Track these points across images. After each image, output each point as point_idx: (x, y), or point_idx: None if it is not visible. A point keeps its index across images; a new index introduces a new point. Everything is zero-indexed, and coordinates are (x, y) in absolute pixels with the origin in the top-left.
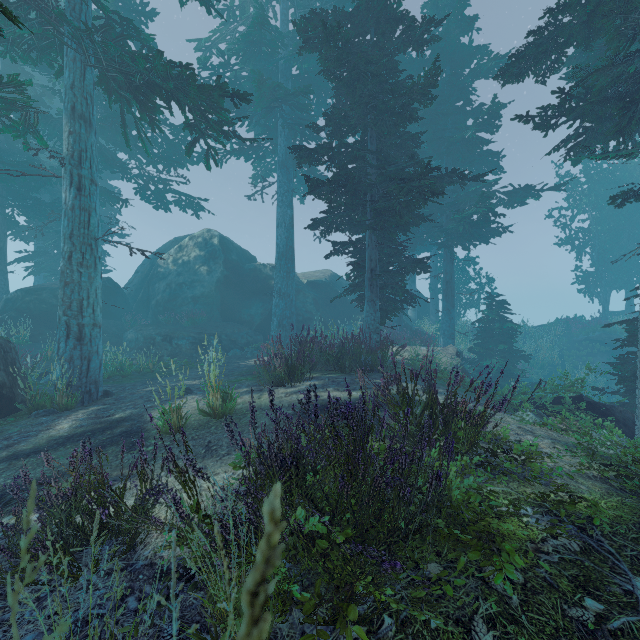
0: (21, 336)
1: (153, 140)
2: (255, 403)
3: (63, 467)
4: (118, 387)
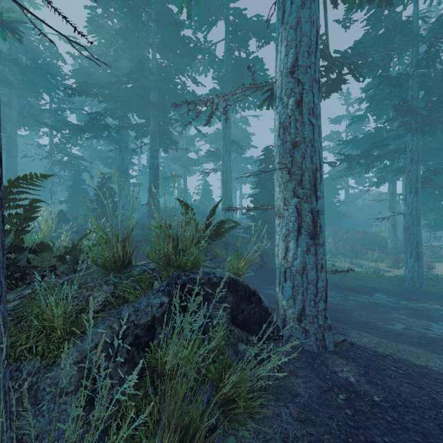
0: None
1: None
2: None
3: None
4: None
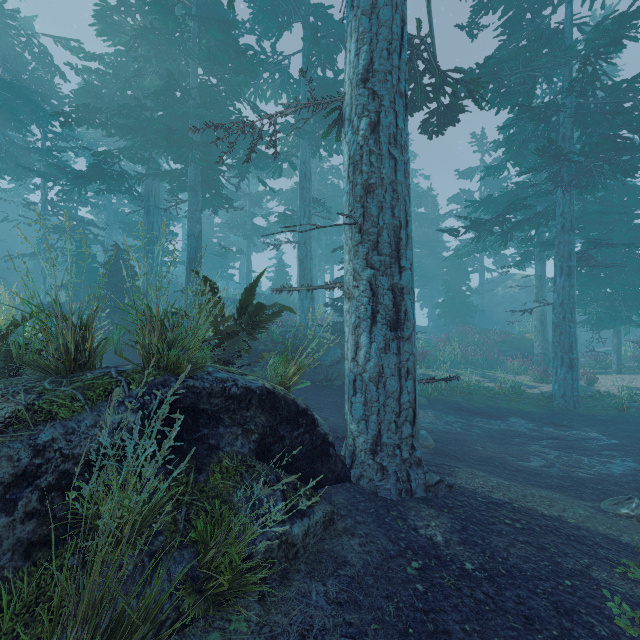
0: None
1: None
2: None
3: None
4: None
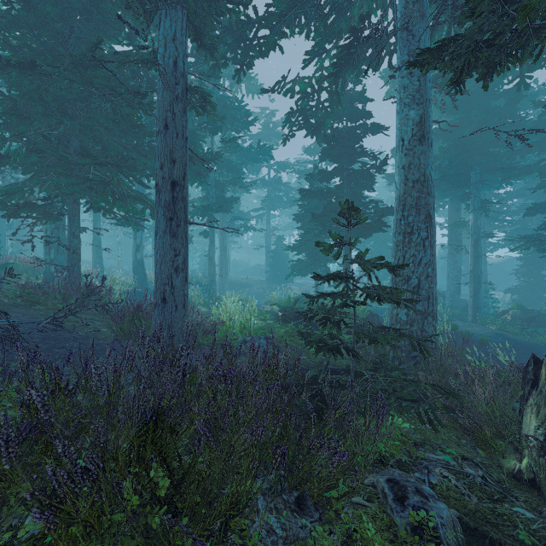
0: None
1: None
2: None
3: None
4: None
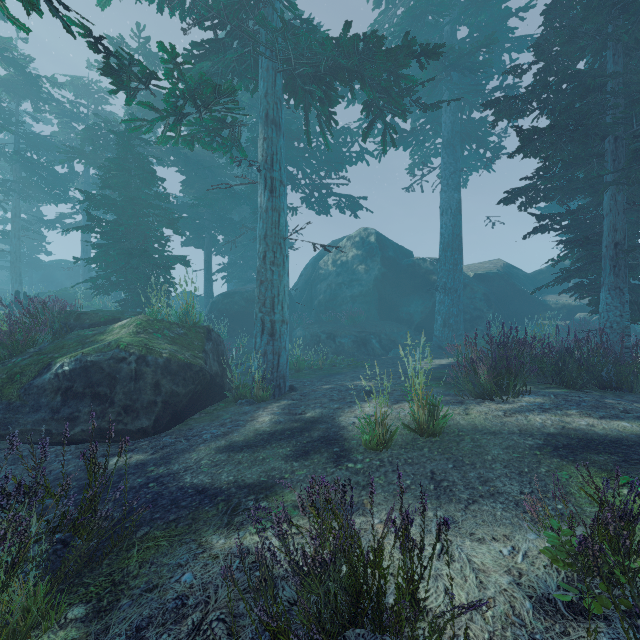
0: (221, 332)
1: (317, 149)
2: (465, 421)
3: (275, 472)
4: (298, 382)
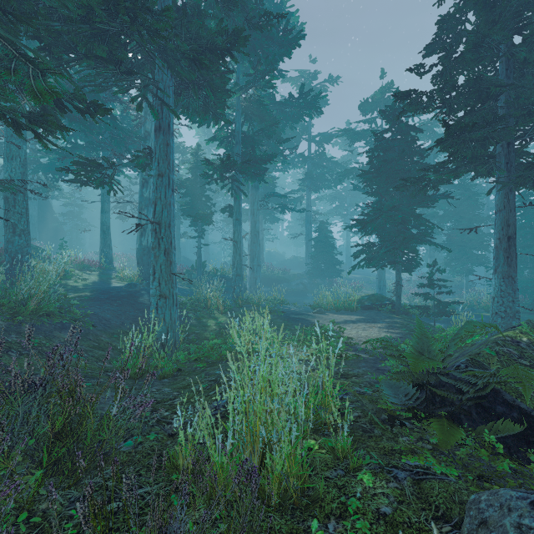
0: None
1: None
2: None
3: None
4: None
